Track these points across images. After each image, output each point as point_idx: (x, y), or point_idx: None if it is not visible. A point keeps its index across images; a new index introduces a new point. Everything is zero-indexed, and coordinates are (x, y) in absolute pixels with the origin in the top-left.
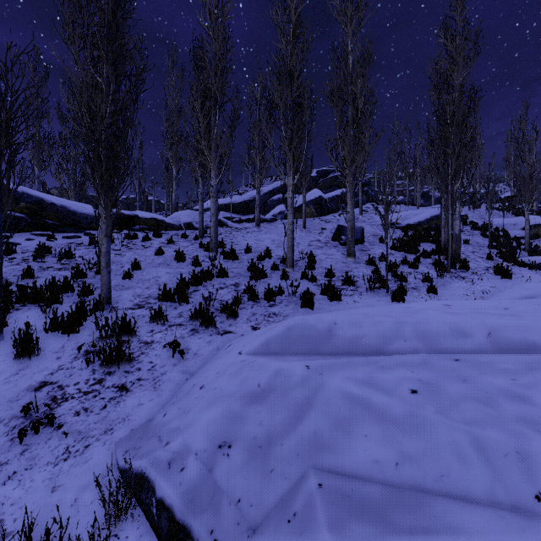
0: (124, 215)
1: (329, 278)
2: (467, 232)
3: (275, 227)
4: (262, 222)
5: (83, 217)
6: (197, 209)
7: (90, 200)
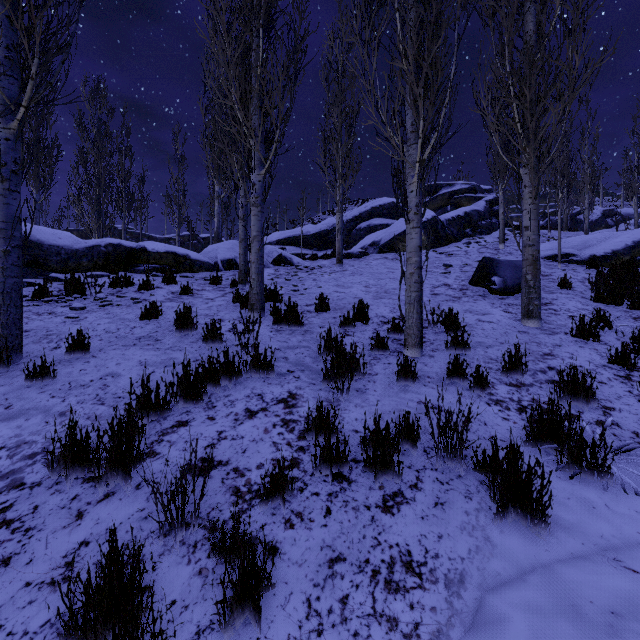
0: (124, 248)
1: (513, 377)
2: None
3: (366, 265)
4: (346, 258)
5: (52, 252)
6: None
7: (138, 239)
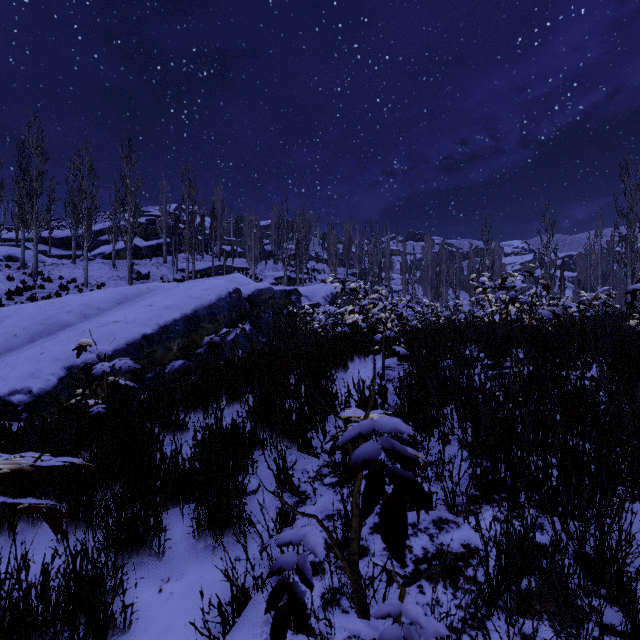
0: None
1: None
2: None
3: (90, 265)
4: (81, 260)
5: None
6: (7, 238)
7: None
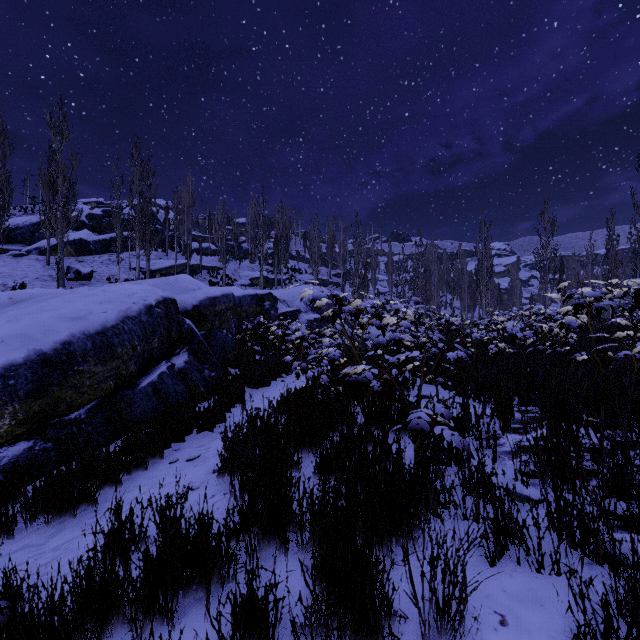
0: None
1: None
2: (203, 279)
3: (16, 262)
4: (8, 256)
5: None
6: None
7: None
